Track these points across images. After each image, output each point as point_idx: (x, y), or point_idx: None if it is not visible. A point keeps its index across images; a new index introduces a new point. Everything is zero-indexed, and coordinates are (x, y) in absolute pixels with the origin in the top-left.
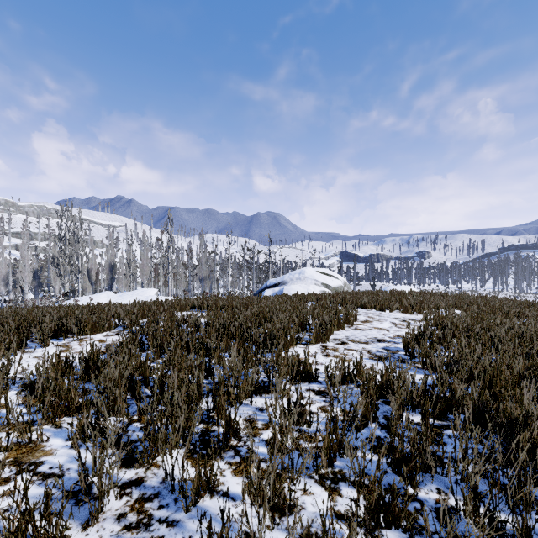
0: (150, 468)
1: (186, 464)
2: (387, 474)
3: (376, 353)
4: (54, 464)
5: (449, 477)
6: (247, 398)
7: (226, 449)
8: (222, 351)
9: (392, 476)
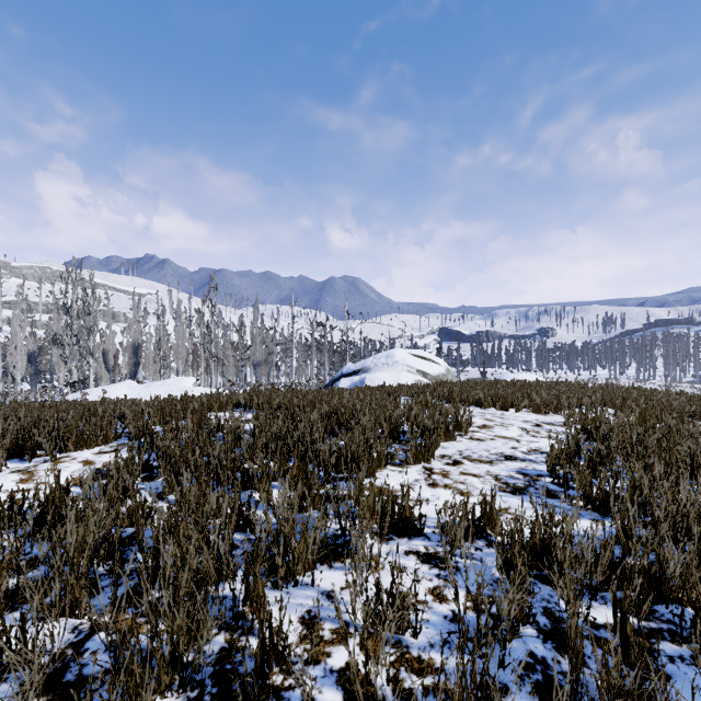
0: None
1: None
2: None
3: (508, 480)
4: None
5: None
6: (307, 570)
7: (261, 696)
8: (270, 483)
9: None
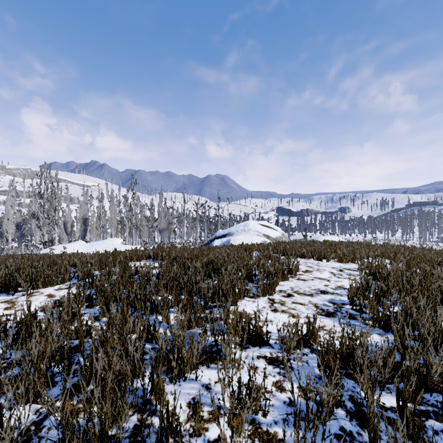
0: None
1: None
2: None
3: (323, 307)
4: None
5: None
6: (192, 369)
7: None
8: (169, 310)
9: None
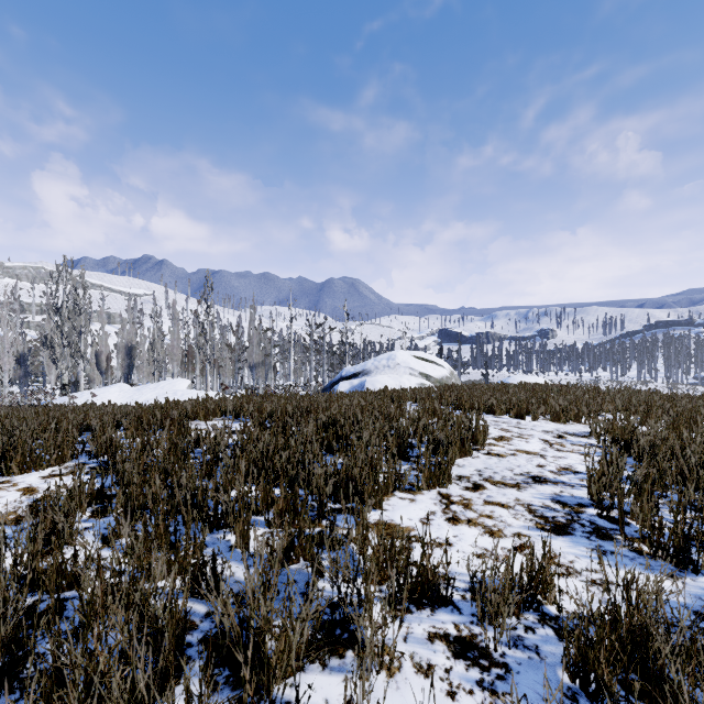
0: None
1: None
2: None
3: (544, 513)
4: None
5: None
6: (290, 674)
7: None
8: (248, 524)
9: None
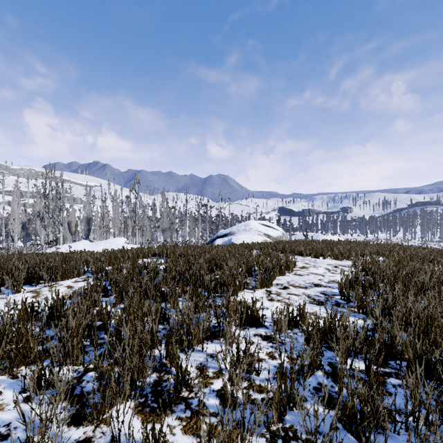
0: (99, 426)
1: (136, 420)
2: (338, 431)
3: (315, 297)
4: (2, 422)
5: (401, 434)
6: (199, 343)
7: (177, 401)
8: (177, 297)
9: (343, 433)
